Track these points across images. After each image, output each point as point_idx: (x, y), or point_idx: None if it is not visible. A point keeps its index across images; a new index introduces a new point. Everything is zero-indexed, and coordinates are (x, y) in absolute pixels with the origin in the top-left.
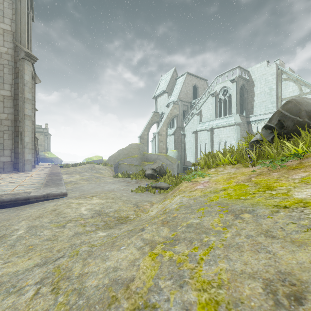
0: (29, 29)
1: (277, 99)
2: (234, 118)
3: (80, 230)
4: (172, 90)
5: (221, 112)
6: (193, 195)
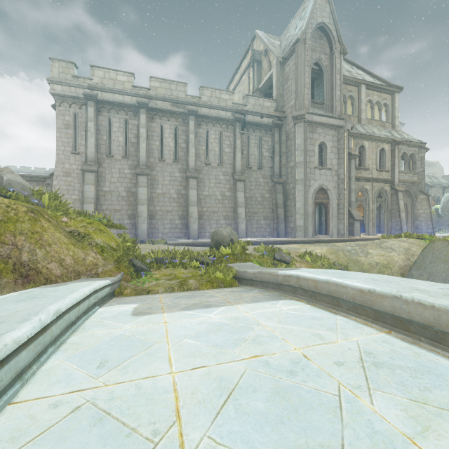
0: (334, 72)
1: None
2: None
3: None
4: None
5: None
6: None
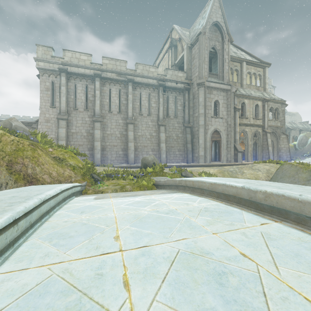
0: (224, 54)
1: None
2: None
3: None
4: None
5: None
6: None
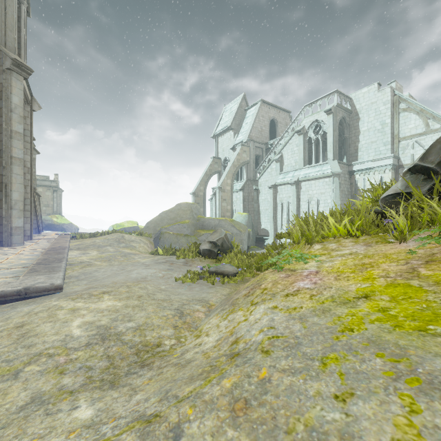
0: (23, 28)
1: (392, 139)
2: (330, 166)
3: (48, 387)
4: (240, 126)
5: (311, 158)
6: (295, 307)
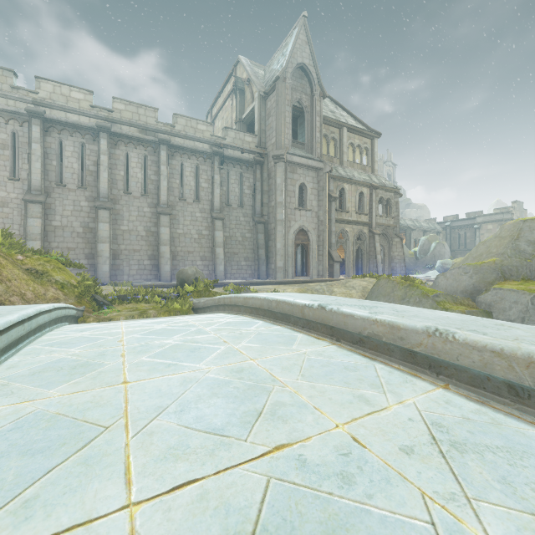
0: (314, 114)
1: None
2: None
3: None
4: None
5: None
6: None
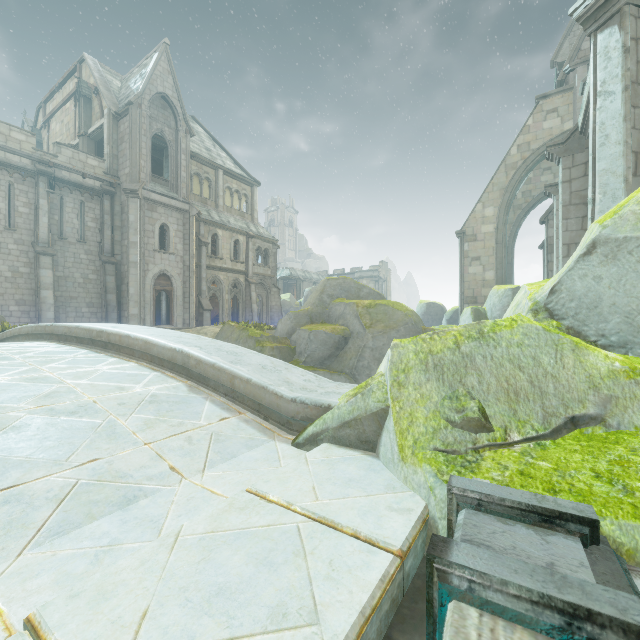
0: (180, 151)
1: None
2: None
3: None
4: None
5: None
6: None
